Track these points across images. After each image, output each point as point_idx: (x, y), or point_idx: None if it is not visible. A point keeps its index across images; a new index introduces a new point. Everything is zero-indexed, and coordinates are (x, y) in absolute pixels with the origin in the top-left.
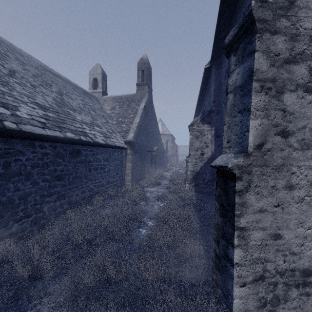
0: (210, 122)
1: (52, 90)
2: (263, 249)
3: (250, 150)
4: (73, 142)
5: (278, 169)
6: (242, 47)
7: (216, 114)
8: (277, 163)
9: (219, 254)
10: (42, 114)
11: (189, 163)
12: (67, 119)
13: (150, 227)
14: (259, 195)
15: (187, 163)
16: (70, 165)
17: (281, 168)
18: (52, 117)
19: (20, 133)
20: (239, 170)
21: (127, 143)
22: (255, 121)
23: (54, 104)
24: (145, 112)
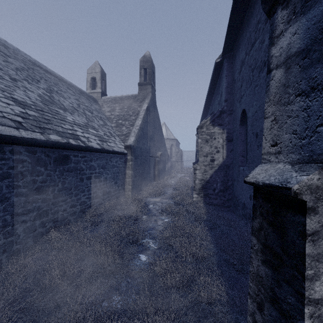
0: (222, 123)
1: (39, 86)
2: None
3: None
4: (58, 146)
5: None
6: None
7: (228, 115)
8: None
9: None
10: (19, 112)
11: (197, 170)
12: (54, 119)
13: (153, 252)
14: None
15: (195, 171)
16: (56, 174)
17: None
18: (34, 115)
19: None
20: (311, 195)
21: (127, 148)
22: None
23: (39, 101)
24: (148, 114)
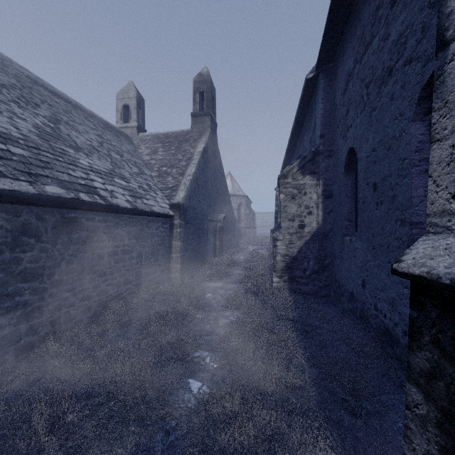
0: (316, 171)
1: (37, 113)
2: None
3: None
4: (60, 203)
5: None
6: None
7: (325, 158)
8: None
9: None
10: None
11: (279, 241)
12: (57, 162)
13: (211, 374)
14: None
15: (276, 242)
16: (56, 248)
17: None
18: (21, 155)
19: None
20: None
21: (174, 208)
22: None
23: (35, 134)
24: (205, 158)
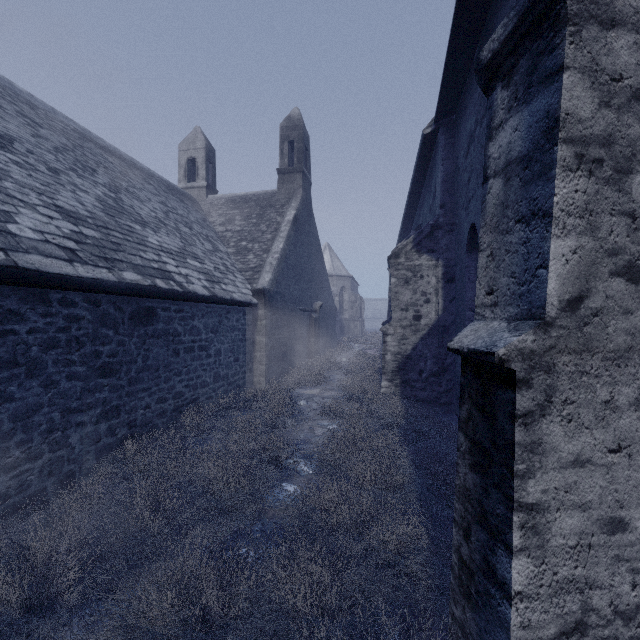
0: (435, 249)
1: (96, 181)
2: (581, 558)
3: (550, 314)
4: (138, 291)
5: (617, 360)
6: (526, 63)
7: (446, 233)
8: (616, 344)
9: (470, 562)
10: (70, 231)
11: (389, 336)
12: (127, 243)
13: (307, 479)
14: (573, 424)
15: (385, 337)
16: (133, 341)
17: (626, 358)
18: (93, 237)
19: (12, 272)
20: (523, 362)
21: (258, 294)
22: (562, 241)
23: (100, 210)
24: (296, 229)
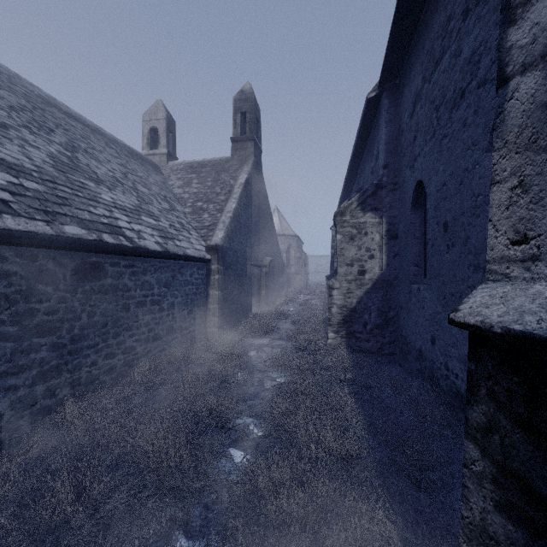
0: (379, 207)
1: (51, 140)
2: None
3: None
4: (81, 246)
5: None
6: None
7: (390, 192)
8: None
9: None
10: (6, 183)
11: (335, 290)
12: (75, 198)
13: (255, 443)
14: None
15: (331, 291)
16: (76, 297)
17: None
18: (35, 190)
19: None
20: None
21: (211, 250)
22: None
23: (50, 165)
24: (248, 191)
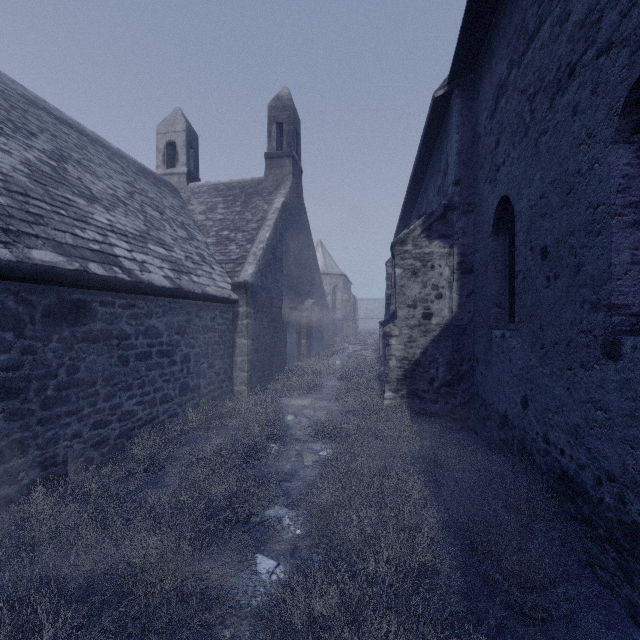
0: (448, 234)
1: (31, 145)
2: None
3: None
4: (55, 277)
5: None
6: None
7: (462, 215)
8: None
9: None
10: None
11: (394, 338)
12: (55, 216)
13: (291, 546)
14: None
15: (389, 339)
16: (50, 347)
17: None
18: None
19: None
20: None
21: (238, 289)
22: None
23: (22, 174)
24: (285, 218)
